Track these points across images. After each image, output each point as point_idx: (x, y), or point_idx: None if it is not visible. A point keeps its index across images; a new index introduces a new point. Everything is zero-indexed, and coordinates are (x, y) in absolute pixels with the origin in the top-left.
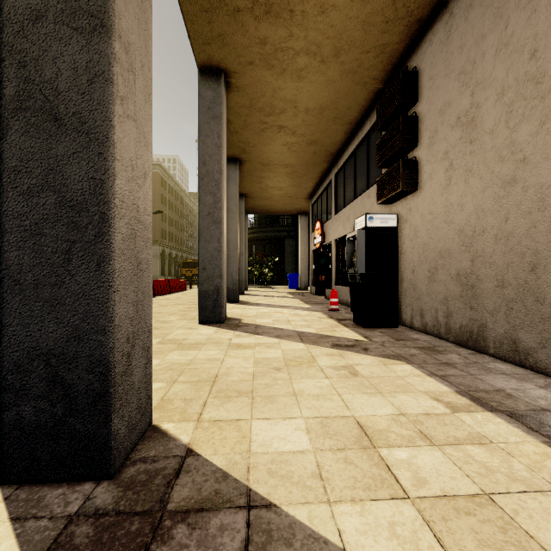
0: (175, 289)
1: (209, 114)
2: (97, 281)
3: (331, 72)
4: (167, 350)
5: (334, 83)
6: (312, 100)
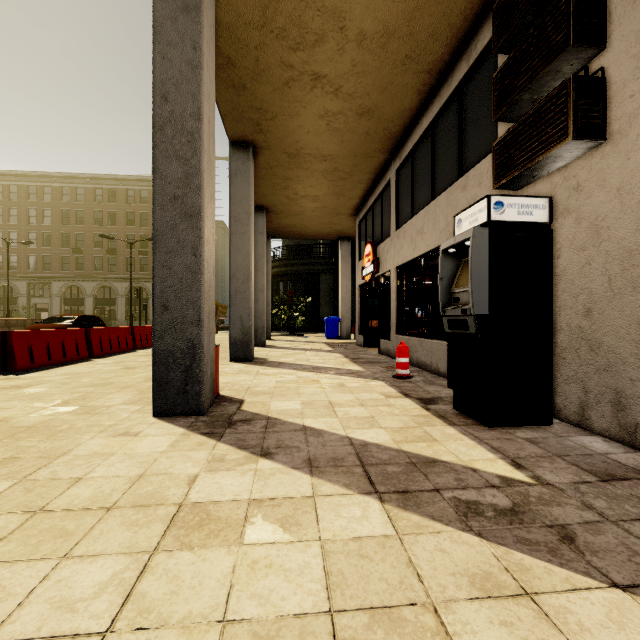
0: None
1: (175, 2)
2: None
3: None
4: None
5: None
6: (372, 11)
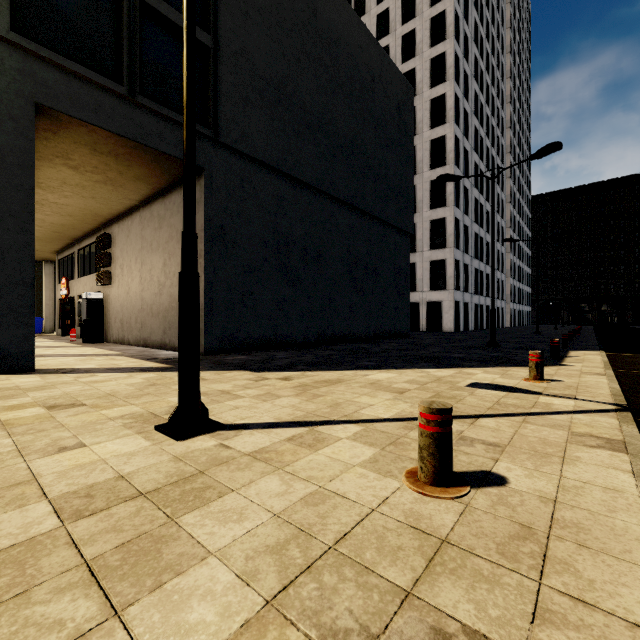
0: None
1: None
2: None
3: (68, 218)
4: None
5: (71, 220)
6: (57, 221)
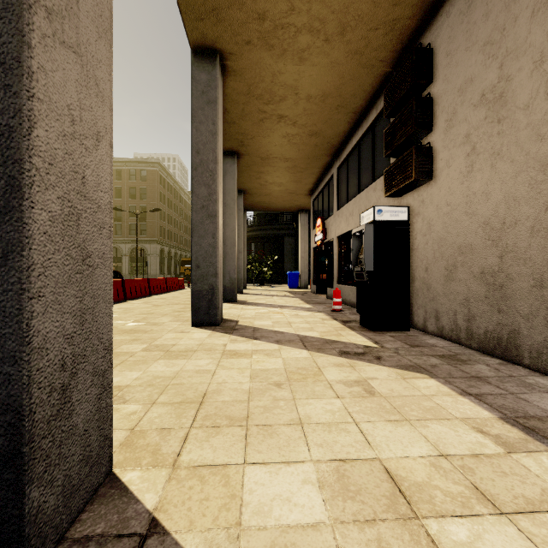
0: (172, 288)
1: (203, 99)
2: (3, 282)
3: (336, 53)
4: (152, 359)
5: (338, 65)
6: (315, 86)
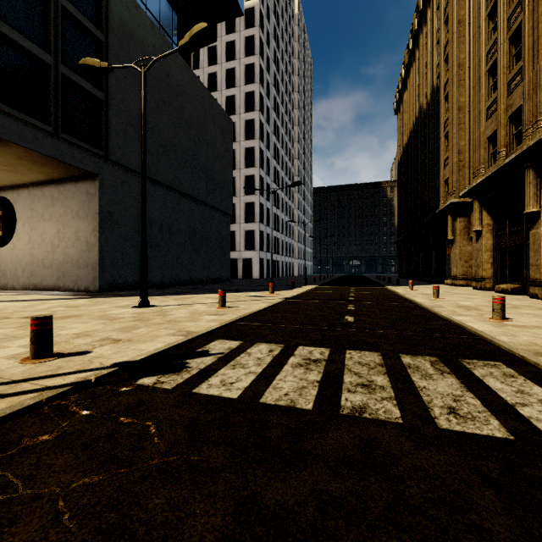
0: None
1: None
2: None
3: None
4: None
5: None
6: None
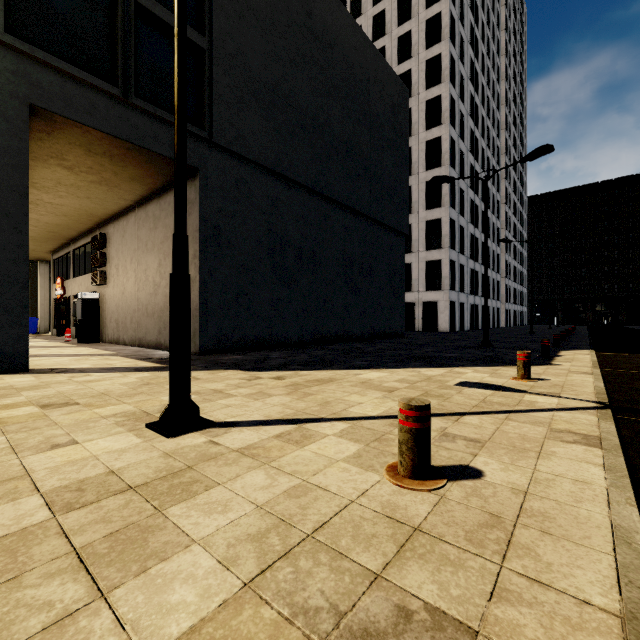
0: None
1: None
2: None
3: (63, 218)
4: None
5: (66, 220)
6: (52, 221)
